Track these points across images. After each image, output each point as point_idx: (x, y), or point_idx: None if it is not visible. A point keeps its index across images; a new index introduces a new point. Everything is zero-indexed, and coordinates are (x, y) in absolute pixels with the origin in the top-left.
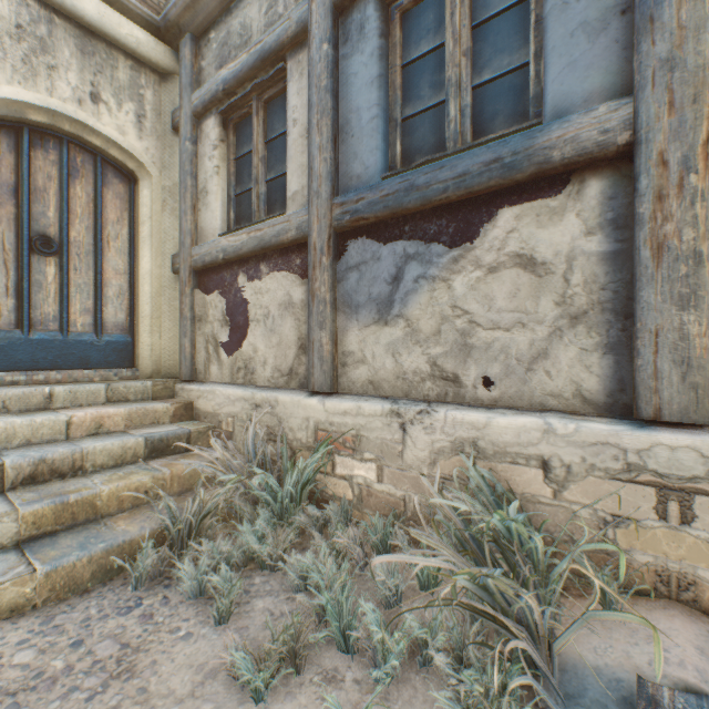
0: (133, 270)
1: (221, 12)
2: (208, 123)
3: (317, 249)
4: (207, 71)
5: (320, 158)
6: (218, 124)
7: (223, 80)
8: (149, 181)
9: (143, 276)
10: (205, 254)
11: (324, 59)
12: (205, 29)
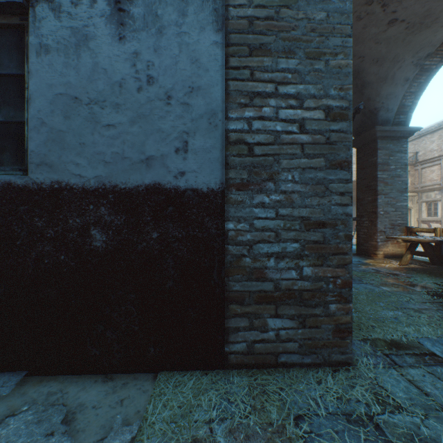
0: (410, 220)
1: (425, 191)
2: (423, 203)
3: (441, 222)
4: (423, 197)
5: (442, 214)
6: (425, 204)
7: (426, 200)
8: (412, 209)
9: (411, 221)
10: (423, 219)
11: (442, 205)
12: (422, 192)
